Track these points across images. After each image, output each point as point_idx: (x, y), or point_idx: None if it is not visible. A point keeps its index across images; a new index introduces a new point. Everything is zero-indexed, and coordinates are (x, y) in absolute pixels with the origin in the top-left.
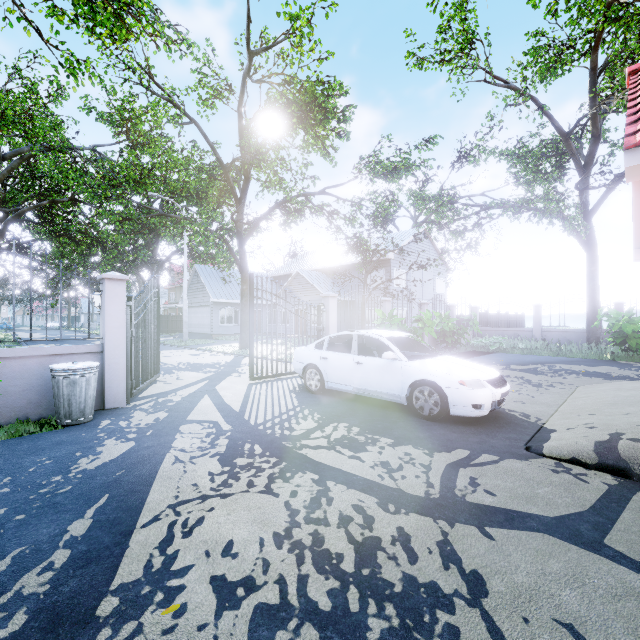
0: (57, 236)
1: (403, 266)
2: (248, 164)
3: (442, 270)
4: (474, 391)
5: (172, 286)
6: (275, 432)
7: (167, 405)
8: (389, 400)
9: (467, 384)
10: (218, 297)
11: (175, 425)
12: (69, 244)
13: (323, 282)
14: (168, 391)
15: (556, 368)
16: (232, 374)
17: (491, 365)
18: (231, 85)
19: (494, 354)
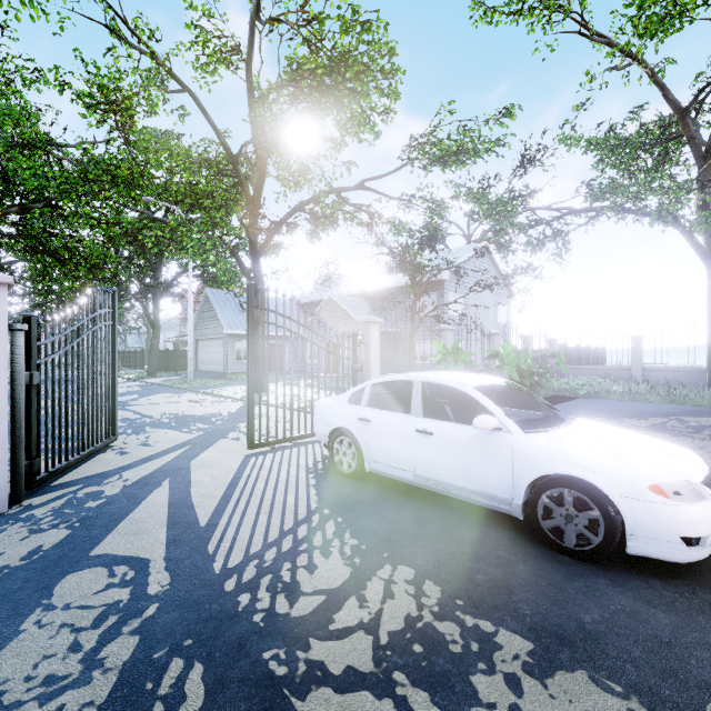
0: (34, 253)
1: (459, 289)
2: (261, 149)
3: (504, 295)
4: (688, 509)
5: (184, 316)
6: (256, 604)
7: (84, 507)
8: (485, 506)
9: (669, 492)
10: (233, 328)
11: (54, 574)
12: (51, 263)
13: (361, 309)
14: (111, 470)
15: (692, 424)
16: (228, 435)
17: (595, 418)
18: (239, 45)
19: (586, 400)
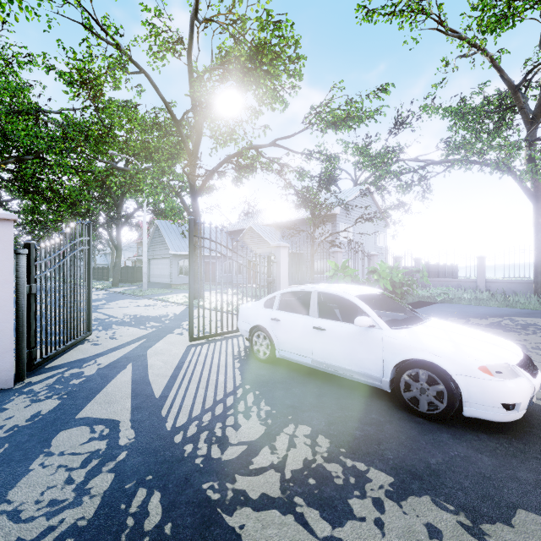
0: (26, 193)
1: (348, 221)
2: (199, 116)
3: (382, 225)
4: (506, 383)
5: (139, 240)
6: (197, 451)
7: (69, 384)
8: (363, 382)
9: (493, 372)
10: (177, 250)
11: (51, 431)
12: (39, 201)
13: (274, 236)
14: (88, 357)
15: (520, 322)
16: (174, 330)
17: (449, 318)
18: (182, 37)
19: (442, 305)
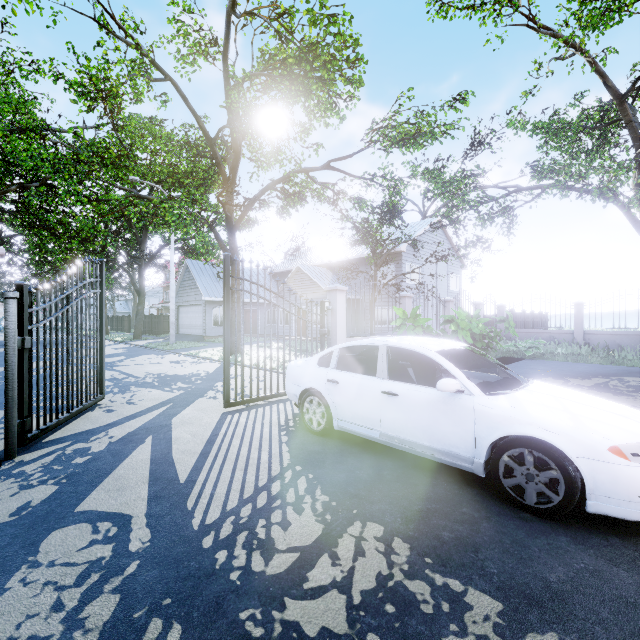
0: (32, 227)
1: (416, 260)
2: (237, 132)
3: (457, 265)
4: None
5: (166, 284)
6: (233, 561)
7: (71, 463)
8: (448, 463)
9: (628, 454)
10: (211, 295)
11: (41, 530)
12: (46, 237)
13: (326, 278)
14: (98, 428)
15: (632, 384)
16: (206, 393)
17: (543, 378)
18: (216, 38)
19: (532, 361)
